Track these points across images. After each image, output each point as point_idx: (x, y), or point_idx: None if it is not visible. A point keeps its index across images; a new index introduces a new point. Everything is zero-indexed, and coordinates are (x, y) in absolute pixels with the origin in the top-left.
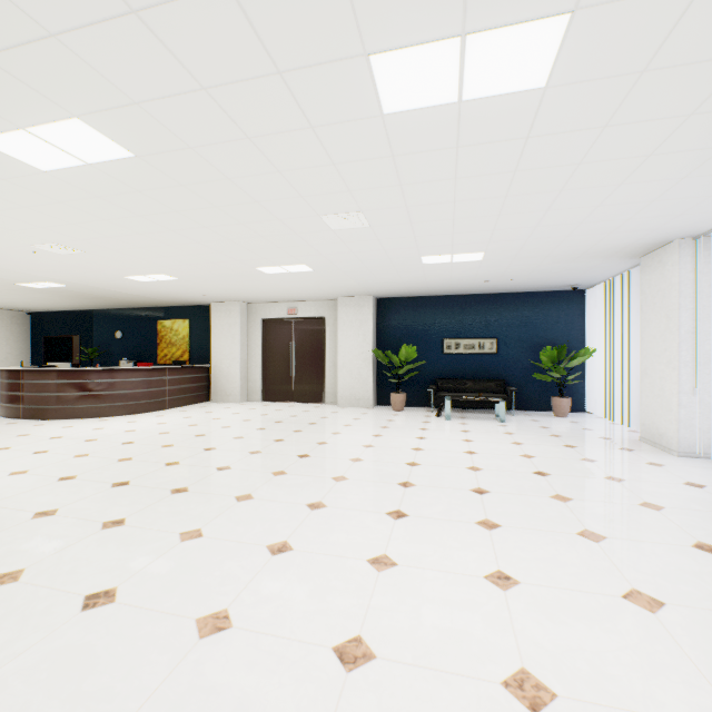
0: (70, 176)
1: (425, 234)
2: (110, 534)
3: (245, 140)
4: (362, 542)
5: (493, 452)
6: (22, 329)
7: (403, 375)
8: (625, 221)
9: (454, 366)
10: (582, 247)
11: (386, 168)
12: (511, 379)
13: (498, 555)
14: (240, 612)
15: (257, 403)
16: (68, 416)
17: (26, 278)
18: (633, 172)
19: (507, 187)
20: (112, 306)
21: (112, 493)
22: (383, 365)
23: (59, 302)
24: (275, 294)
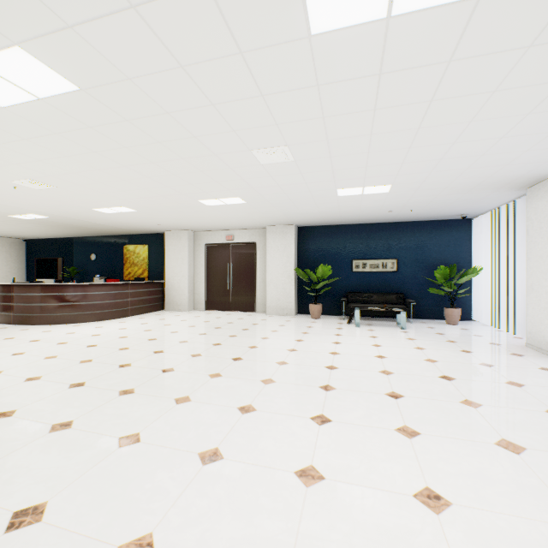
0: (27, 112)
1: (342, 167)
2: (56, 438)
3: (178, 69)
4: (289, 450)
5: (400, 356)
6: (19, 253)
7: (319, 289)
8: (522, 153)
9: (361, 282)
10: (477, 179)
11: (311, 99)
12: (409, 293)
13: (424, 468)
14: (165, 538)
15: (201, 311)
16: (49, 322)
17: (14, 211)
18: (543, 101)
19: (421, 118)
20: (88, 234)
21: (68, 394)
22: (303, 281)
23: (46, 231)
24: (215, 223)
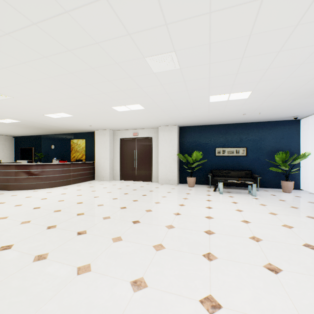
0: None
1: (217, 75)
2: None
3: None
4: None
5: (261, 221)
6: (10, 144)
7: (193, 167)
8: None
9: (222, 163)
10: None
11: None
12: (254, 170)
13: None
14: None
15: (117, 181)
16: (18, 188)
17: None
18: None
19: (304, 11)
20: (49, 133)
21: None
22: (182, 162)
23: (23, 130)
24: (126, 125)
